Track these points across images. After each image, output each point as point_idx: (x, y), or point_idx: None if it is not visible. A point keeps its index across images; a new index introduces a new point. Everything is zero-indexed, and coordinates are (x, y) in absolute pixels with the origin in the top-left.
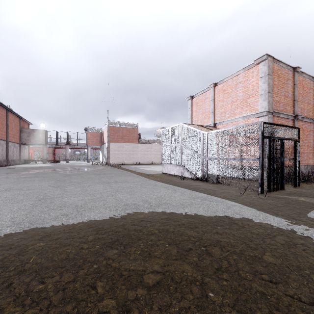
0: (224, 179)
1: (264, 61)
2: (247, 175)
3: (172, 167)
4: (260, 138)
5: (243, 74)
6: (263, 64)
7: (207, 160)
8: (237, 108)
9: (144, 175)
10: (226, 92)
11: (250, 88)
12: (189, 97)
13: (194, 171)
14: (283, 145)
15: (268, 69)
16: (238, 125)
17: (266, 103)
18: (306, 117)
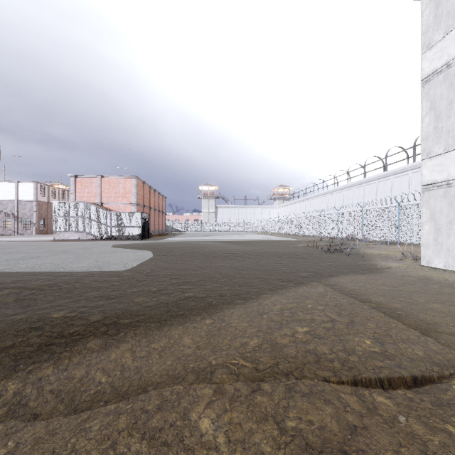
0: (123, 237)
1: (135, 178)
2: (135, 234)
3: (72, 233)
4: (141, 218)
5: (123, 179)
6: (134, 179)
7: (111, 227)
8: (120, 197)
9: (49, 241)
10: (112, 185)
11: (127, 189)
12: (73, 175)
13: (99, 235)
14: (146, 221)
15: (137, 183)
16: (131, 212)
17: (136, 200)
18: (147, 206)
